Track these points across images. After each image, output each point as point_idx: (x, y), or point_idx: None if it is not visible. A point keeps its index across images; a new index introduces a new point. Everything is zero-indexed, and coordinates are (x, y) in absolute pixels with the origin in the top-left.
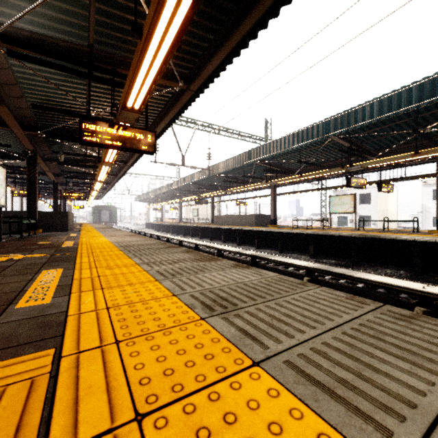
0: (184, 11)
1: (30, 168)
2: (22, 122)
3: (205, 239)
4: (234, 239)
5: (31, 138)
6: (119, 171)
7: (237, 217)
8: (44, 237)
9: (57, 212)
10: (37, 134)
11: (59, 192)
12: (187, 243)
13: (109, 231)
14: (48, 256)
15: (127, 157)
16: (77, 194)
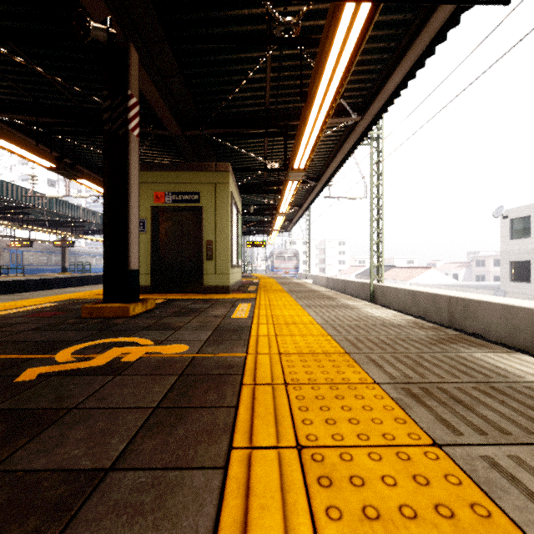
0: None
1: None
2: None
3: None
4: None
5: None
6: None
7: None
8: None
9: None
10: None
11: None
12: None
13: None
14: None
15: None
16: None
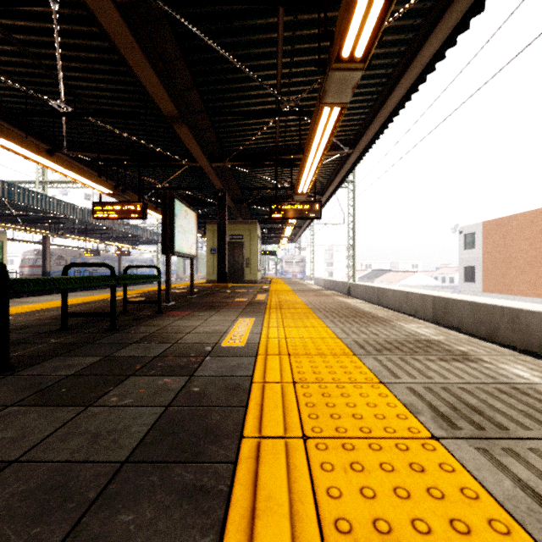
0: (156, 216)
1: None
2: None
3: None
4: None
5: None
6: None
7: None
8: None
9: None
10: None
11: None
12: None
13: None
14: None
15: None
16: None
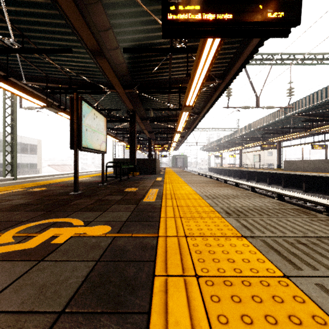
0: None
1: (131, 124)
2: (122, 82)
3: (275, 186)
4: (323, 188)
5: (131, 99)
6: (192, 124)
7: (321, 162)
8: (136, 181)
9: (148, 159)
10: (133, 91)
11: (152, 146)
12: (257, 190)
13: (187, 175)
14: (105, 244)
15: (201, 107)
16: (162, 146)
